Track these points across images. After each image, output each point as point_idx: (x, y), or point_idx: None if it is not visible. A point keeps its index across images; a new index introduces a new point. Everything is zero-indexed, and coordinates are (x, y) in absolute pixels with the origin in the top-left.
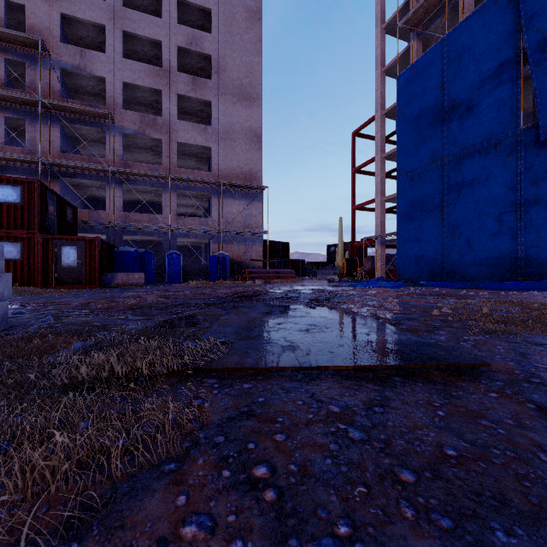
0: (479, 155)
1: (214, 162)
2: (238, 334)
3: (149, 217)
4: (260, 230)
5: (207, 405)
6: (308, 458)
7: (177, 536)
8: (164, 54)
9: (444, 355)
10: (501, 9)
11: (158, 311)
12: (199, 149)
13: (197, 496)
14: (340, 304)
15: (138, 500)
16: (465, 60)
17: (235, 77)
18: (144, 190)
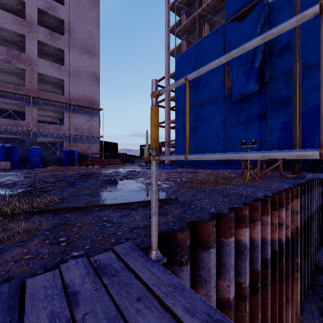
0: (210, 105)
1: (66, 90)
2: (70, 194)
3: (14, 122)
4: (98, 135)
5: (44, 223)
6: (85, 233)
7: (22, 258)
8: (27, 10)
9: (163, 196)
10: (219, 37)
11: (20, 186)
12: (55, 80)
13: (33, 248)
14: (137, 178)
15: (4, 254)
16: (205, 57)
17: (81, 37)
18: (10, 102)
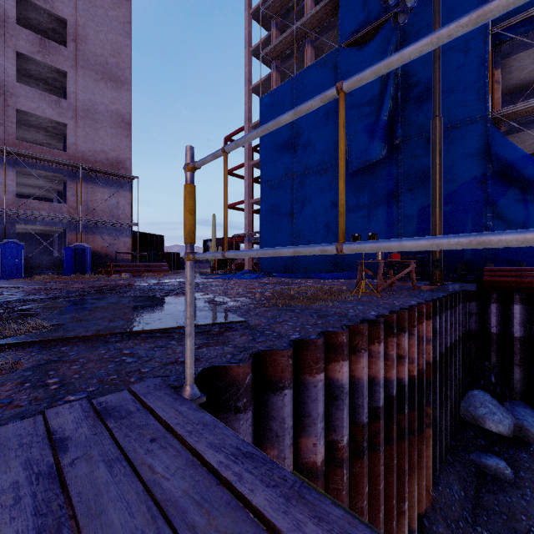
0: (316, 176)
1: (70, 141)
2: (73, 319)
3: None
4: (129, 221)
5: (23, 361)
6: (90, 372)
7: None
8: None
9: (225, 318)
10: (328, 69)
11: None
12: (50, 123)
13: (3, 395)
14: None
15: None
16: (307, 99)
17: (98, 52)
18: None
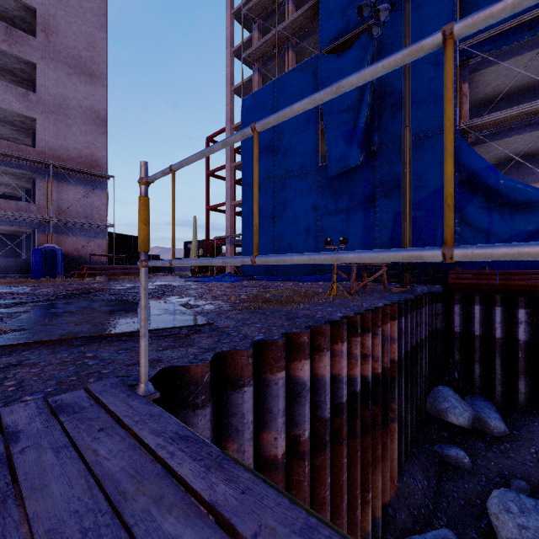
0: (297, 180)
1: (39, 137)
2: (37, 324)
3: None
4: (104, 222)
5: None
6: (50, 374)
7: None
8: None
9: (193, 321)
10: (309, 74)
11: None
12: (17, 117)
13: None
14: (168, 296)
15: None
16: (288, 103)
17: (71, 45)
18: None
